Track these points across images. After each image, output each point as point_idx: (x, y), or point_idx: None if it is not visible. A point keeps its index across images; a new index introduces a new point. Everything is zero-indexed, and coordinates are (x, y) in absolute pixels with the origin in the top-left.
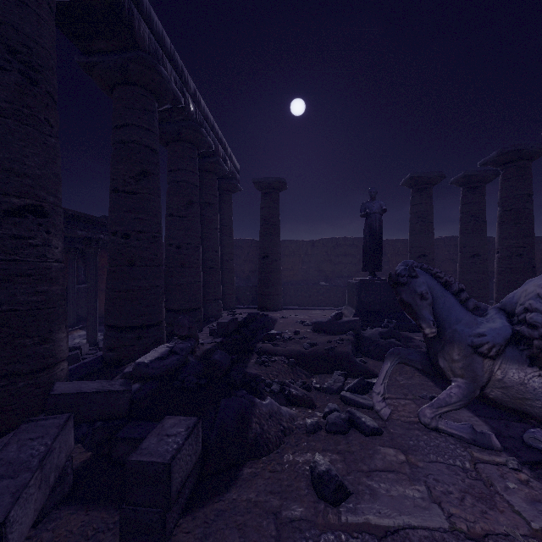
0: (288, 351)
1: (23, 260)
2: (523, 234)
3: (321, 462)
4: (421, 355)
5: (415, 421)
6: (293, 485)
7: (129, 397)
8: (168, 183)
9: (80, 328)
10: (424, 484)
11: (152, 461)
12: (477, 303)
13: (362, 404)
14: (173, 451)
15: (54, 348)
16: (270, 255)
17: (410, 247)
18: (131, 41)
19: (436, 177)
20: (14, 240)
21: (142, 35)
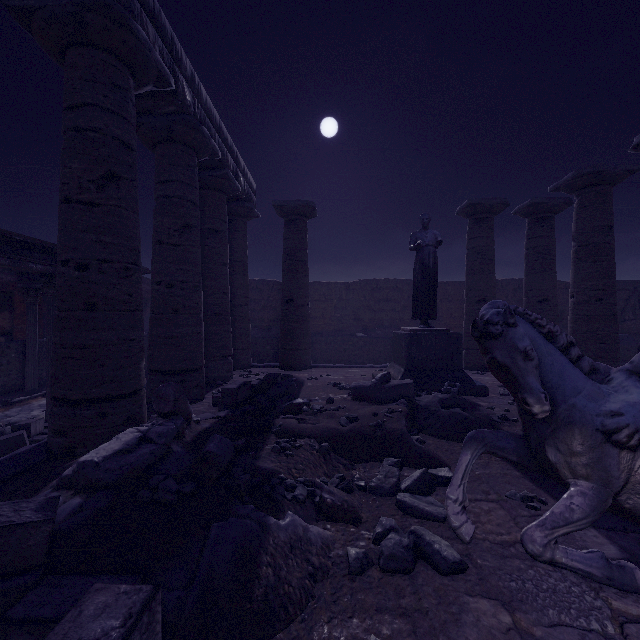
0: (319, 430)
1: None
2: (603, 274)
3: None
4: (516, 440)
5: (510, 541)
6: None
7: (47, 532)
8: (155, 199)
9: (43, 395)
10: None
11: None
12: (594, 363)
13: (429, 514)
14: None
15: None
16: (296, 299)
17: (467, 290)
18: None
19: (498, 204)
20: None
21: None
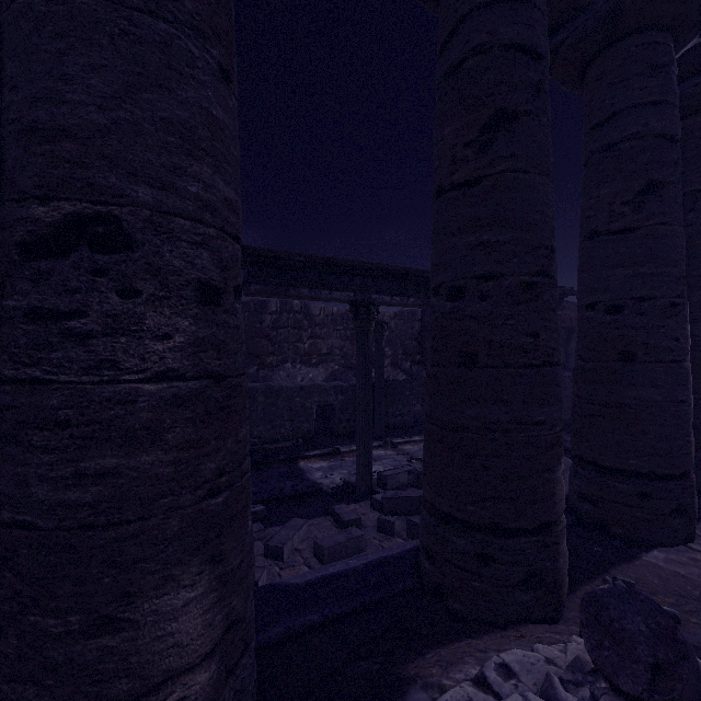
0: None
1: (51, 379)
2: None
3: None
4: None
5: None
6: None
7: None
8: (583, 163)
9: None
10: None
11: None
12: None
13: None
14: None
15: (137, 646)
16: None
17: None
18: None
19: None
20: (36, 325)
21: None
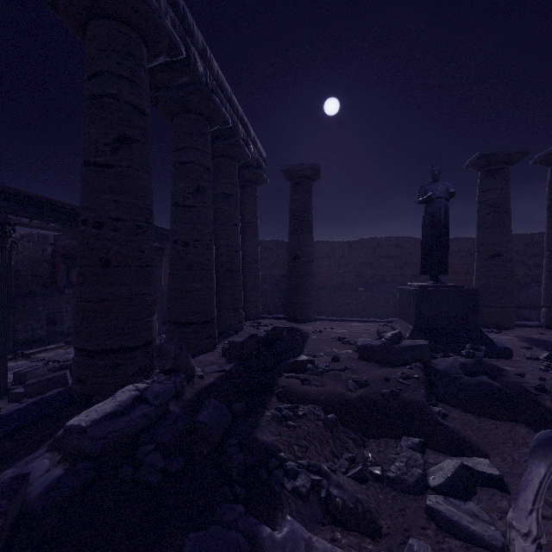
0: (324, 395)
1: None
2: None
3: None
4: None
5: None
6: None
7: None
8: (173, 166)
9: None
10: None
11: None
12: None
13: (476, 537)
14: None
15: None
16: (301, 256)
17: (478, 245)
18: None
19: (516, 153)
20: None
21: None
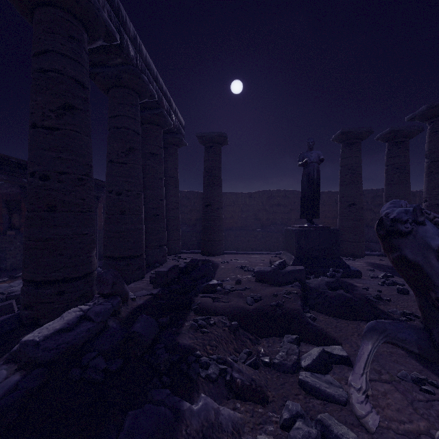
0: (229, 308)
1: None
2: None
3: None
4: (416, 333)
5: (414, 431)
6: None
7: None
8: (108, 129)
9: None
10: None
11: None
12: None
13: (330, 396)
14: None
15: None
16: (213, 204)
17: (340, 197)
18: None
19: (365, 132)
20: None
21: None
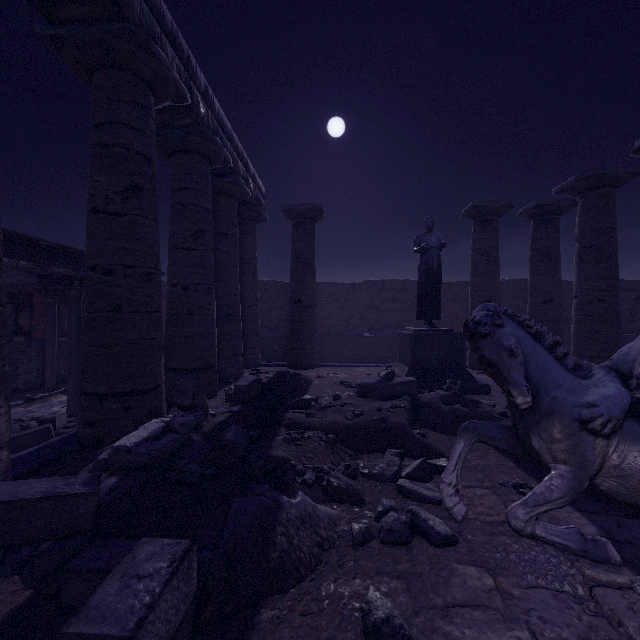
0: (326, 423)
1: None
2: (606, 275)
3: (378, 604)
4: (505, 430)
5: (499, 521)
6: (336, 638)
7: (94, 502)
8: (171, 206)
9: (62, 392)
10: (527, 628)
11: (101, 635)
12: (578, 361)
13: (426, 497)
14: (141, 611)
15: None
16: (303, 300)
17: (472, 291)
18: (114, 6)
19: (503, 207)
20: None
21: (130, 2)
